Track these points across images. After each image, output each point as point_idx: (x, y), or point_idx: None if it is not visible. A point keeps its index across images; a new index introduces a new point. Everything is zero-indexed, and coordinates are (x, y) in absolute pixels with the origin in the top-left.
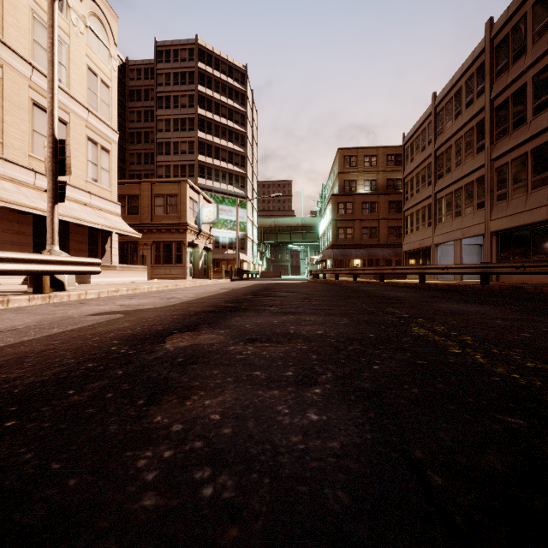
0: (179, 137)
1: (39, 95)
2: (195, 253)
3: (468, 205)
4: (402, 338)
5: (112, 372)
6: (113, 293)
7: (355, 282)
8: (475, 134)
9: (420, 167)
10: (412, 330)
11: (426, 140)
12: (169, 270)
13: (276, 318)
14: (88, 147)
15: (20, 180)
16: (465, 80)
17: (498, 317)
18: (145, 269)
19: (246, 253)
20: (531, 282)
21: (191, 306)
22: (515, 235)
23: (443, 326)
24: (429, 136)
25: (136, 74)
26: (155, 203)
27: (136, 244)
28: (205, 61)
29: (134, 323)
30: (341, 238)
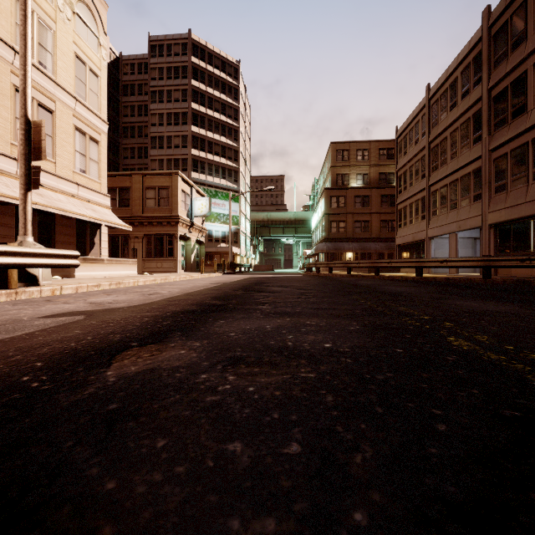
0: (172, 131)
1: None
2: (187, 247)
3: (464, 197)
4: (444, 357)
5: None
6: (93, 288)
7: (350, 275)
8: (472, 124)
9: (414, 160)
10: (448, 341)
11: (420, 133)
12: (160, 263)
13: (269, 321)
14: (76, 137)
15: (1, 169)
16: (461, 70)
17: None
18: (134, 262)
19: (239, 247)
20: (532, 275)
21: (171, 305)
22: (514, 227)
23: (484, 335)
24: (423, 129)
25: (130, 68)
26: (146, 195)
27: (127, 237)
28: (199, 55)
29: (89, 329)
30: (333, 232)
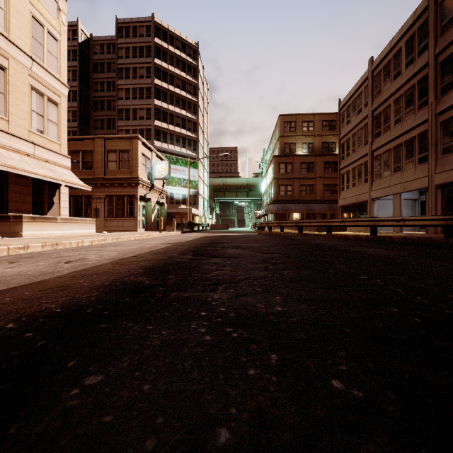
0: (137, 104)
1: None
2: (148, 207)
3: (409, 160)
4: None
5: None
6: (18, 250)
7: (301, 234)
8: (417, 91)
9: (357, 128)
10: None
11: (363, 103)
12: (121, 222)
13: (224, 374)
14: (32, 97)
15: None
16: (405, 40)
17: None
18: (92, 221)
19: (197, 208)
20: None
21: (60, 289)
22: None
23: None
24: (366, 99)
25: (100, 48)
26: (108, 158)
27: (90, 198)
28: (161, 37)
29: None
30: (282, 194)
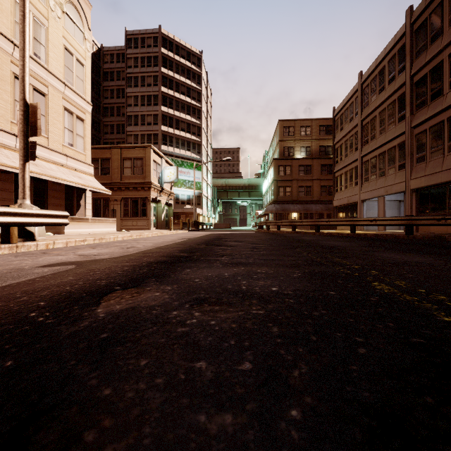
0: (145, 111)
1: None
2: (158, 208)
3: (391, 166)
4: (368, 298)
5: None
6: (80, 242)
7: (294, 232)
8: (397, 105)
9: (349, 135)
10: (373, 285)
11: (354, 112)
12: (135, 222)
13: (227, 269)
14: (65, 116)
15: (3, 143)
16: (388, 60)
17: (450, 268)
18: (114, 221)
19: (201, 208)
20: (447, 232)
21: (145, 256)
22: (432, 191)
23: (402, 280)
24: (356, 109)
25: (110, 58)
26: (124, 165)
27: (108, 200)
28: (168, 47)
29: (80, 276)
30: (281, 195)
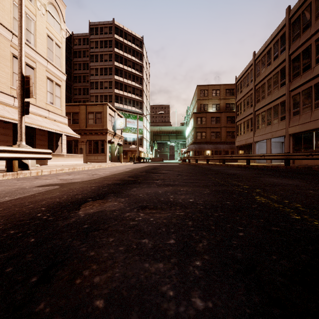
0: (103, 79)
1: (17, 51)
2: (112, 147)
3: (275, 118)
4: (251, 205)
5: (25, 240)
6: (59, 171)
7: (208, 164)
8: (279, 75)
9: (246, 96)
10: (255, 198)
11: (249, 80)
12: (96, 157)
13: (160, 188)
14: (47, 83)
15: (5, 102)
16: (273, 43)
17: (309, 188)
18: (81, 156)
19: (142, 147)
20: (314, 164)
21: (105, 180)
22: (304, 136)
23: (275, 195)
24: (251, 77)
25: (78, 41)
26: (88, 117)
27: (77, 141)
28: (119, 34)
29: (64, 192)
30: (198, 138)
